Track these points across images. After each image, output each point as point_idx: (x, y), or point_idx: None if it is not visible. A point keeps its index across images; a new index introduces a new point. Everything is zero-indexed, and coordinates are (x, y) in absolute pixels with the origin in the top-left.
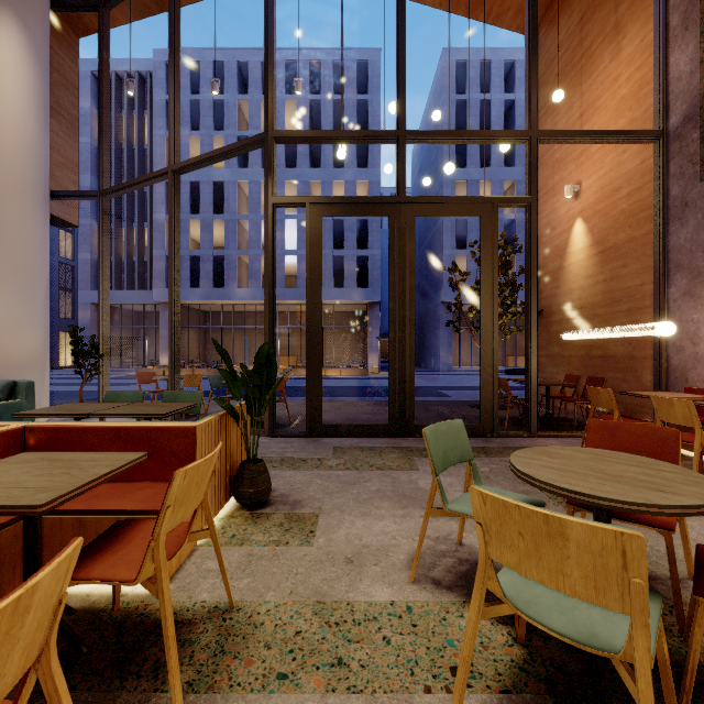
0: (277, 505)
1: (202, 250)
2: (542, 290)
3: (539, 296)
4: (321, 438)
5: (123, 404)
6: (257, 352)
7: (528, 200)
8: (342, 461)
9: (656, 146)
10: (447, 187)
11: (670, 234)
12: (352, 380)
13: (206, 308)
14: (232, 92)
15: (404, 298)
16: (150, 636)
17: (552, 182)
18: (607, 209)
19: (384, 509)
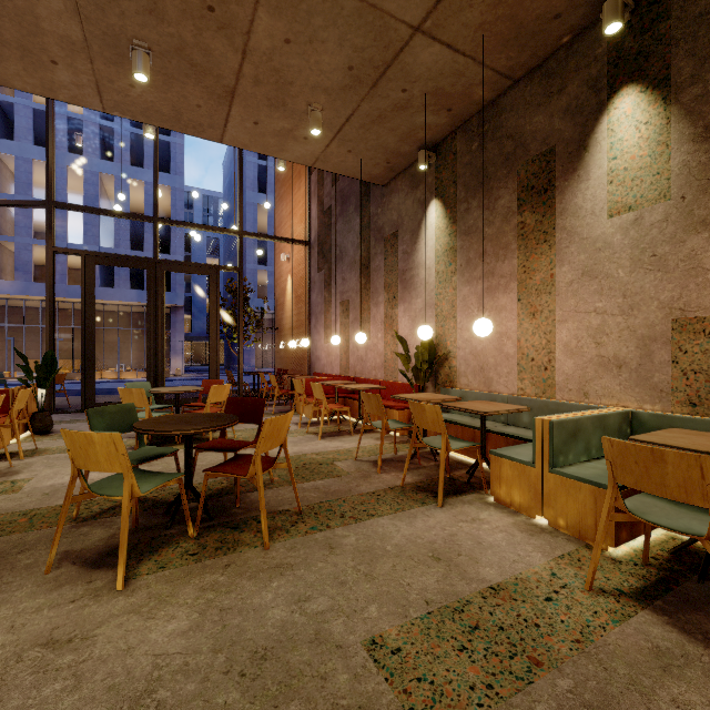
0: (58, 432)
1: None
2: (278, 315)
3: (277, 318)
4: None
5: None
6: (45, 355)
7: (238, 270)
8: None
9: (308, 249)
10: (250, 208)
11: (312, 295)
12: None
13: None
14: None
15: (158, 322)
16: (1, 455)
17: (281, 246)
18: (297, 274)
19: None
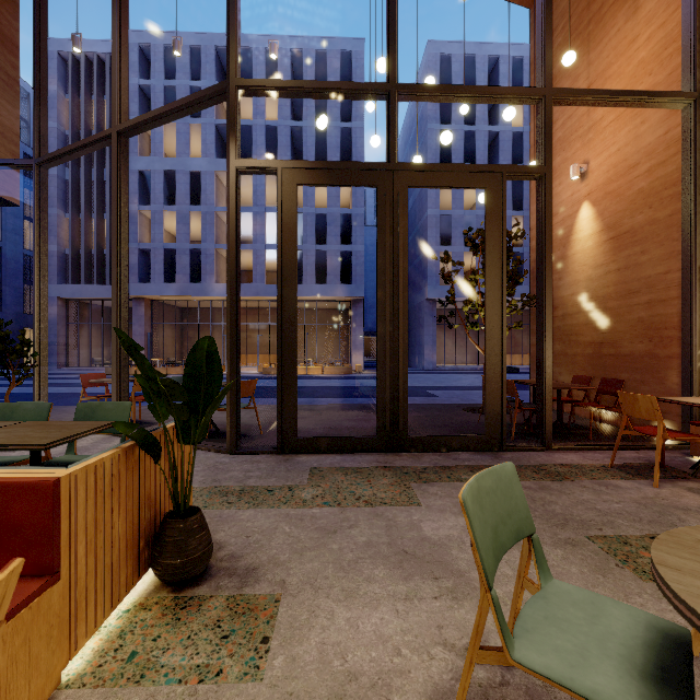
0: (220, 578)
1: (178, 243)
2: None
3: None
4: (296, 455)
5: (6, 424)
6: (191, 350)
7: (542, 170)
8: (320, 491)
9: (685, 112)
10: None
11: None
12: (335, 379)
13: (182, 304)
14: (210, 79)
15: (396, 285)
16: None
17: (554, 163)
18: (621, 189)
19: (378, 583)
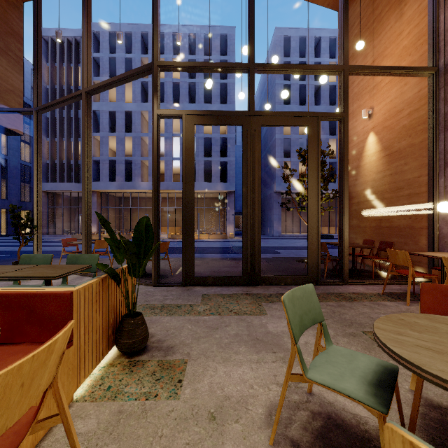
0: (153, 351)
1: (117, 156)
2: None
3: None
4: (193, 287)
5: (30, 266)
6: (137, 224)
7: (342, 115)
8: (208, 307)
9: (430, 79)
10: None
11: (441, 141)
12: (216, 242)
13: (120, 195)
14: (137, 53)
15: (253, 185)
16: None
17: (352, 108)
18: (393, 125)
19: (242, 354)
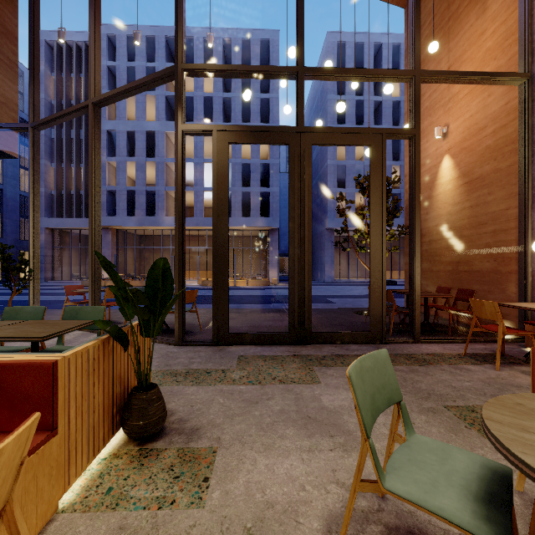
0: (172, 435)
1: (137, 186)
2: None
3: None
4: (227, 346)
5: (13, 322)
6: (151, 267)
7: (413, 132)
8: (245, 373)
9: (521, 88)
10: None
11: (534, 164)
12: (256, 289)
13: (140, 232)
14: (161, 61)
15: (302, 219)
16: None
17: (422, 126)
18: (473, 146)
19: (289, 439)
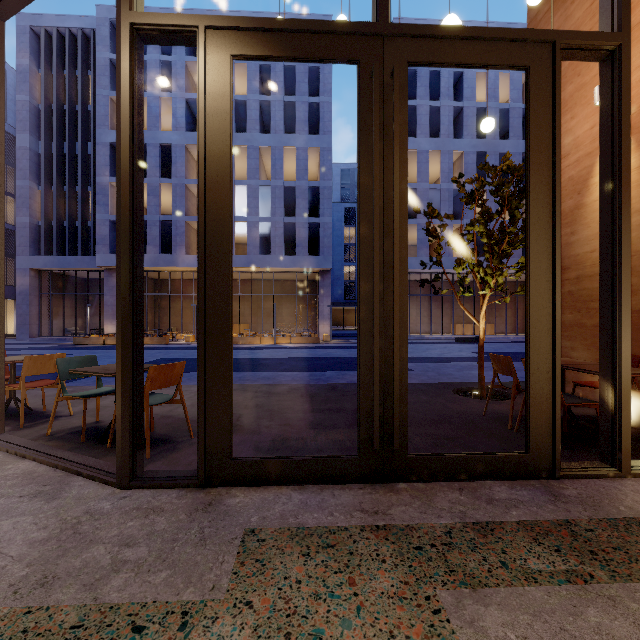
0: None
1: (149, 215)
2: None
3: None
4: (227, 490)
5: None
6: None
7: (616, 39)
8: (247, 633)
9: None
10: None
11: None
12: (302, 349)
13: (155, 275)
14: (180, 54)
15: (388, 217)
16: None
17: (563, 95)
18: None
19: None
